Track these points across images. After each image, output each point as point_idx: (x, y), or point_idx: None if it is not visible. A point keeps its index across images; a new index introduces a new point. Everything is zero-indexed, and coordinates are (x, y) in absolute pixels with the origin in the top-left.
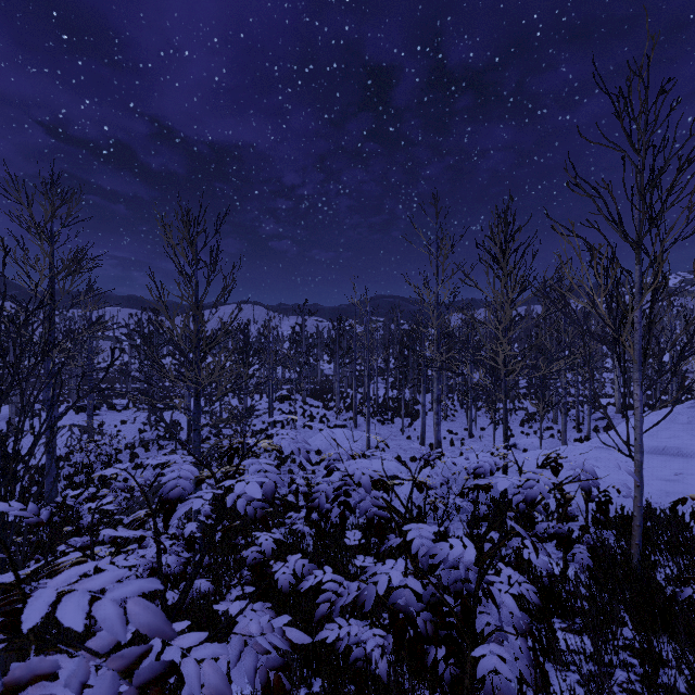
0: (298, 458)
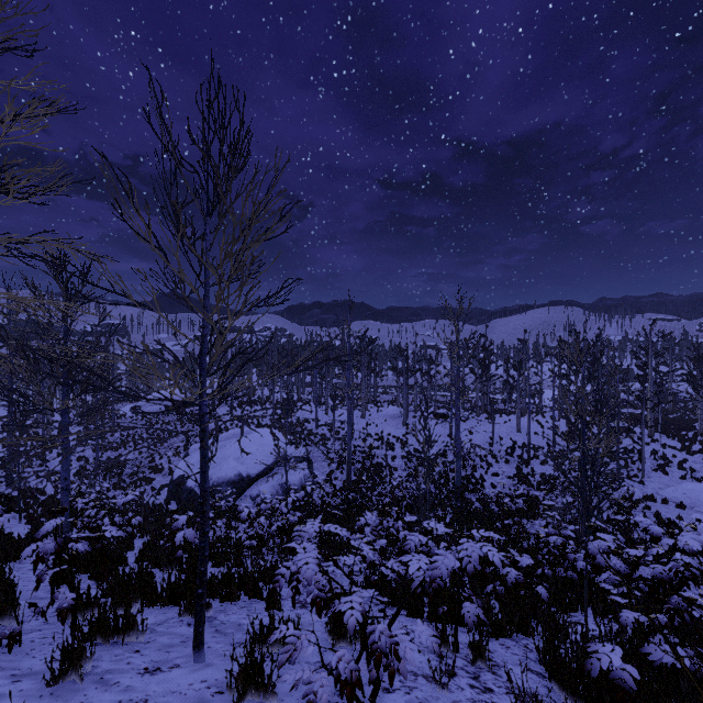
0: (651, 505)
